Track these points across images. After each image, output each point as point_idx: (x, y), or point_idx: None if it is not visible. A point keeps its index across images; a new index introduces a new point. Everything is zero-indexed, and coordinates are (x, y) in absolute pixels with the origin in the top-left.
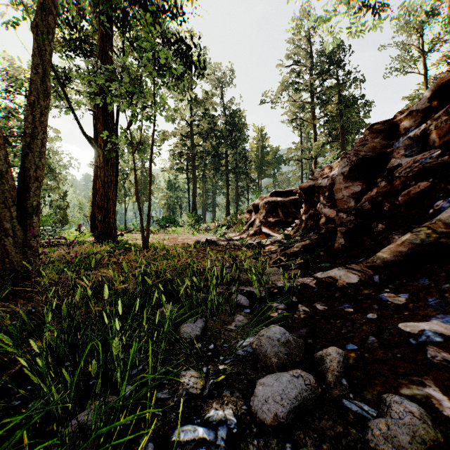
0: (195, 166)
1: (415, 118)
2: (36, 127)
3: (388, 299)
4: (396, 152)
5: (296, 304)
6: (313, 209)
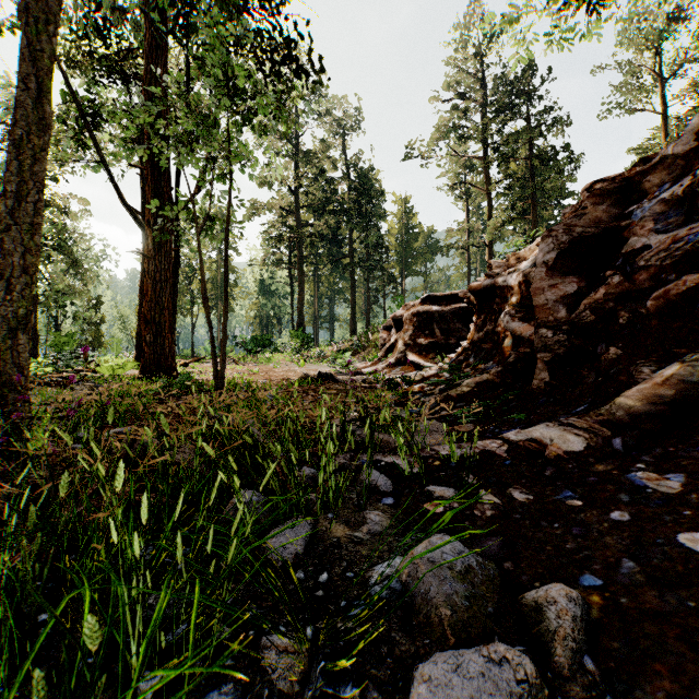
0: (303, 257)
1: (671, 168)
2: (25, 181)
3: (646, 484)
4: (639, 226)
5: (475, 489)
6: (491, 323)
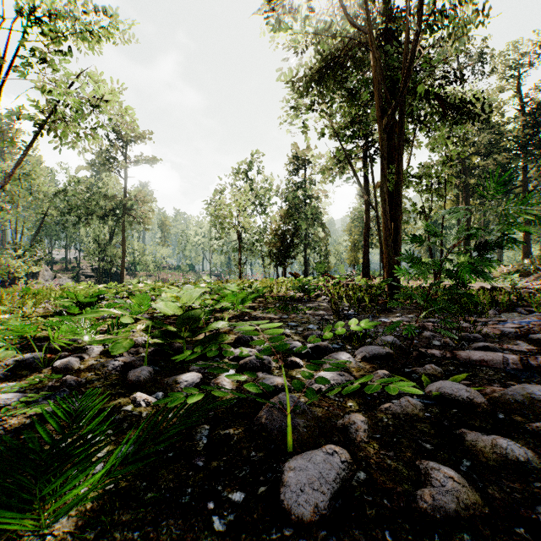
0: (469, 196)
1: None
2: (399, 229)
3: None
4: None
5: None
6: None
